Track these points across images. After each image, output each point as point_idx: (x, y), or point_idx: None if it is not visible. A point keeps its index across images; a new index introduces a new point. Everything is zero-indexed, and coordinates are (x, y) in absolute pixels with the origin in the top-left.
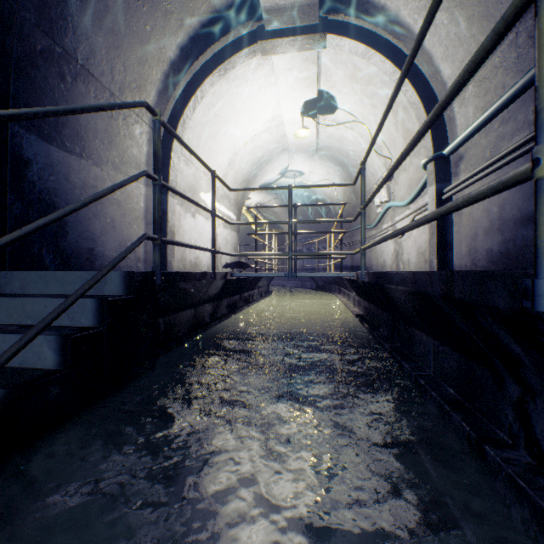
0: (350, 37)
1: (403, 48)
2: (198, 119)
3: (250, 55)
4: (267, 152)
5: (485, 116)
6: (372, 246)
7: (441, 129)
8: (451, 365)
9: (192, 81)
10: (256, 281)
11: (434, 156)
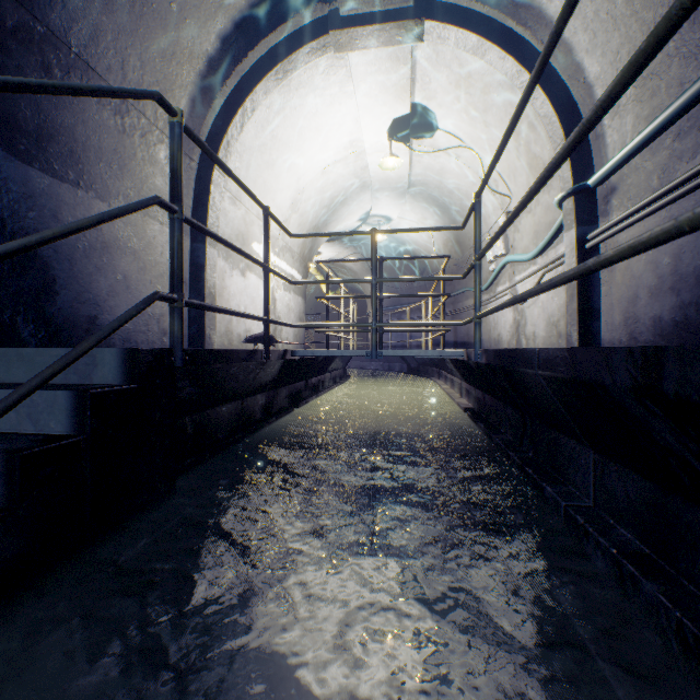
0: (457, 25)
1: (531, 39)
2: (248, 141)
3: (319, 52)
4: (343, 190)
5: (654, 127)
6: (494, 311)
7: (584, 151)
8: (630, 496)
9: (239, 86)
10: (327, 362)
11: (575, 189)
